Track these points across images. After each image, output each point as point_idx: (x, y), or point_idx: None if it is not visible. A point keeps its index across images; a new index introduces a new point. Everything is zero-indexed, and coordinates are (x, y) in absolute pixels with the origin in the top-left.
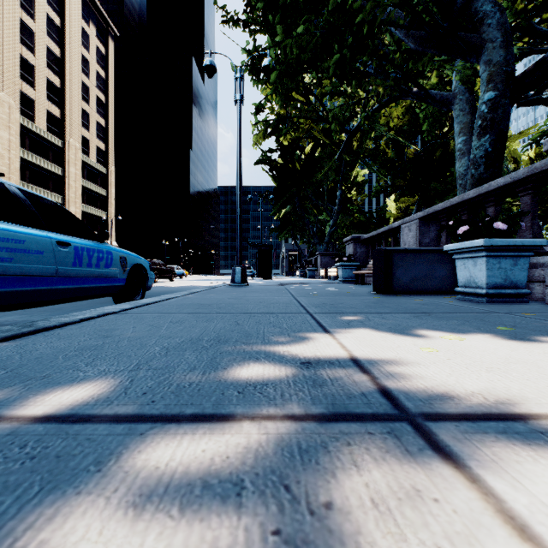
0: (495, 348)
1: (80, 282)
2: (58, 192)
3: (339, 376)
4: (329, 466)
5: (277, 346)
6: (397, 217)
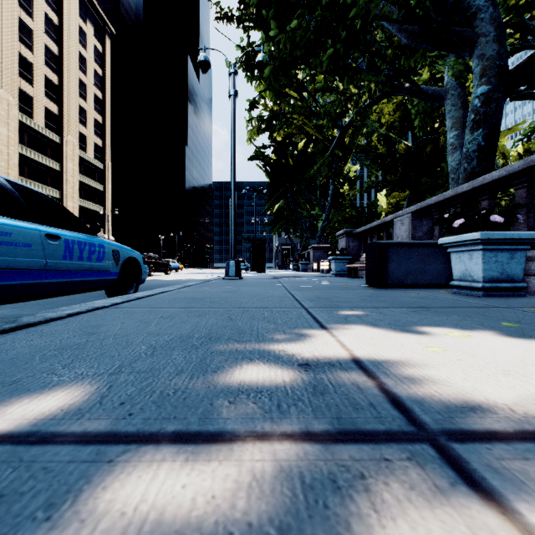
0: (506, 347)
1: (71, 275)
2: (56, 187)
3: (342, 381)
4: (341, 511)
5: (272, 344)
6: (388, 212)
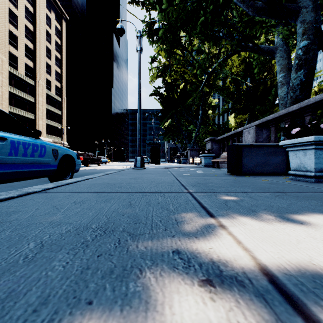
0: None
1: (16, 167)
2: (32, 112)
3: None
4: None
5: (166, 240)
6: (235, 127)
